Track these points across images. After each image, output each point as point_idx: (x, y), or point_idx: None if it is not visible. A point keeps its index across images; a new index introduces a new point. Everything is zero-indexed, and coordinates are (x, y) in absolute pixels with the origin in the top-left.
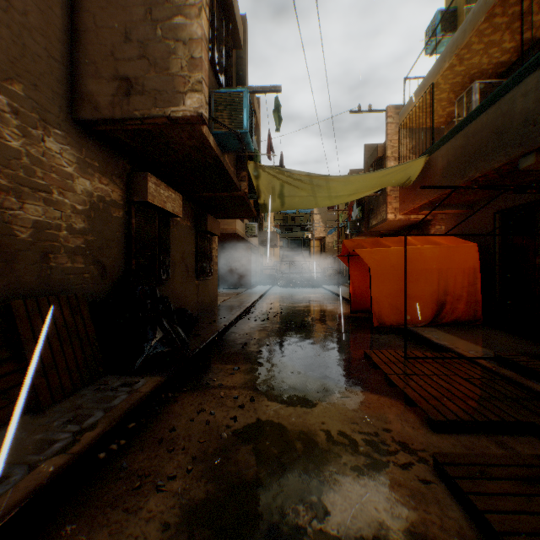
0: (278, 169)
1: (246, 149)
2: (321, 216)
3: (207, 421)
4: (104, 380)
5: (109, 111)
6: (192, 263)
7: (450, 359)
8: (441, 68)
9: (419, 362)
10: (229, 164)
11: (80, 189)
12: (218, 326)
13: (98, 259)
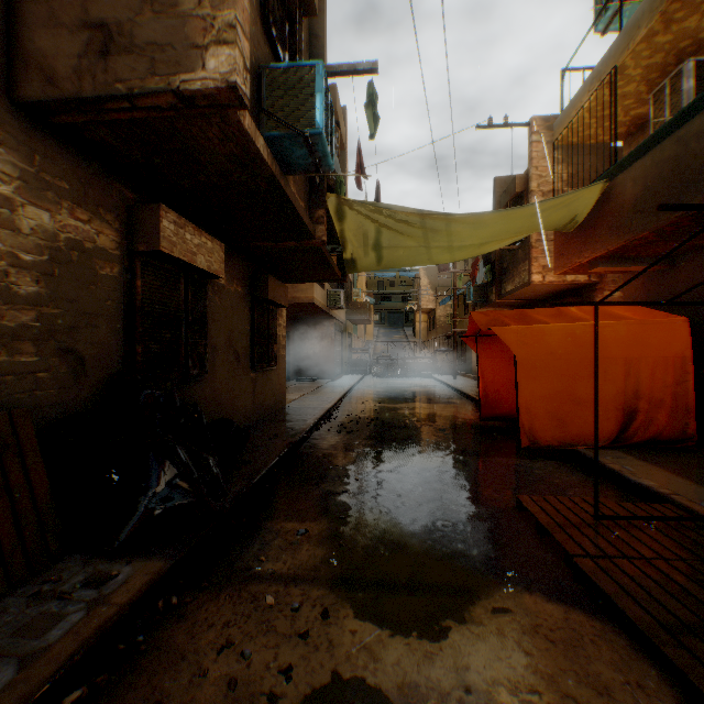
0: (372, 204)
1: (322, 167)
2: (429, 280)
3: (232, 681)
4: (58, 569)
5: (73, 85)
6: (246, 348)
7: (675, 520)
8: (632, 40)
9: (620, 525)
10: (296, 195)
11: (29, 225)
12: (280, 446)
13: (68, 346)
